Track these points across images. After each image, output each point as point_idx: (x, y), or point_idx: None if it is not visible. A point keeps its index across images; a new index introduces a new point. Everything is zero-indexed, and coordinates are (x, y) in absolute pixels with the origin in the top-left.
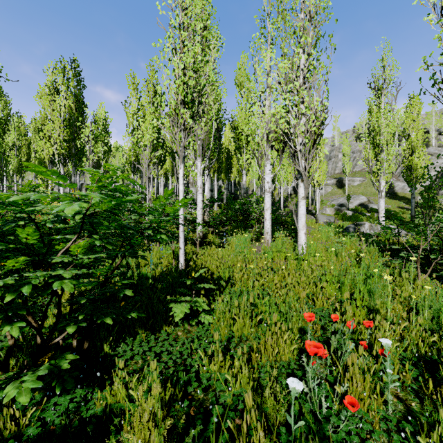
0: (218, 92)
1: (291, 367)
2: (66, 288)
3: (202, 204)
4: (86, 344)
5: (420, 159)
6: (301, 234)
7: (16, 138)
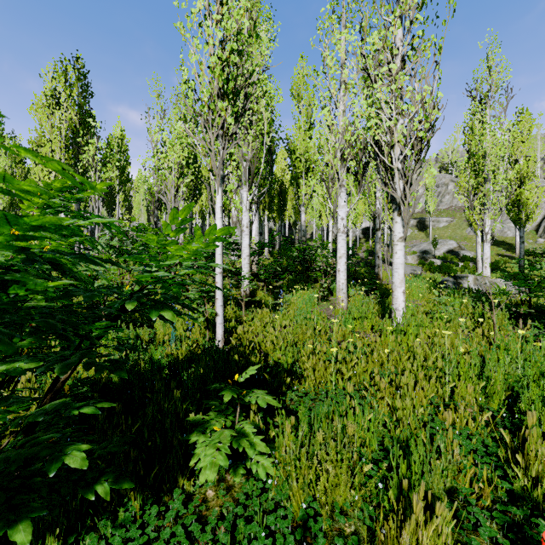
0: (271, 94)
1: None
2: None
3: (249, 250)
4: None
5: (532, 192)
6: (398, 294)
7: (7, 165)
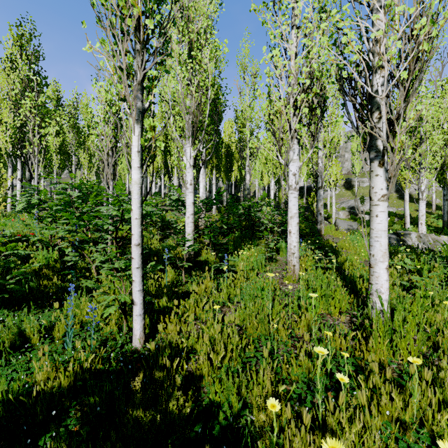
0: (216, 43)
1: None
2: None
3: (193, 208)
4: None
5: None
6: (379, 271)
7: None
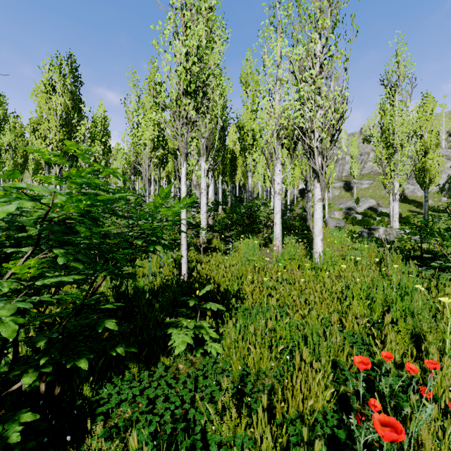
0: (223, 86)
1: (329, 424)
2: (3, 333)
3: (206, 207)
4: (57, 388)
5: (434, 160)
6: (317, 241)
7: (12, 138)
